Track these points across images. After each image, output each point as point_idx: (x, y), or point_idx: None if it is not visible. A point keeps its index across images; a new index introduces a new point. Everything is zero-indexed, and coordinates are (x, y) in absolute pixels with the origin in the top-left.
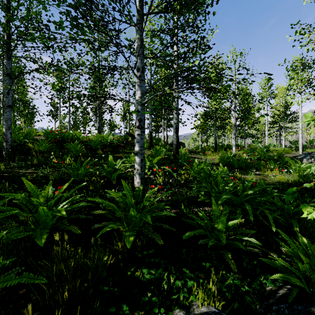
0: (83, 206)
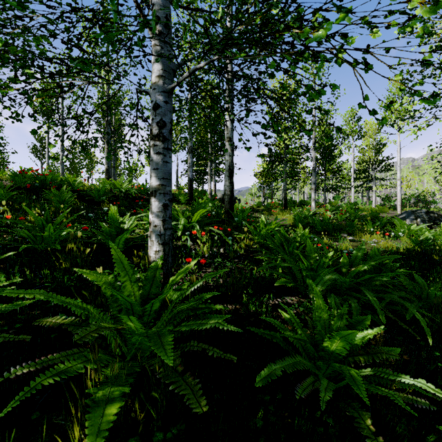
0: (27, 307)
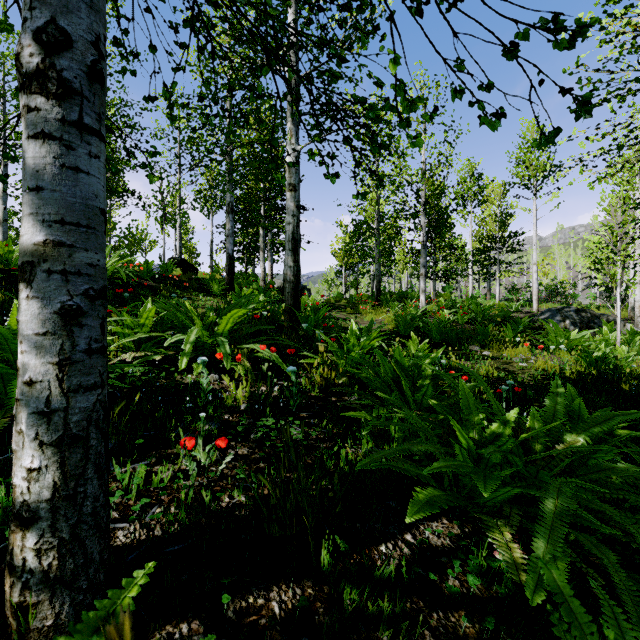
0: None
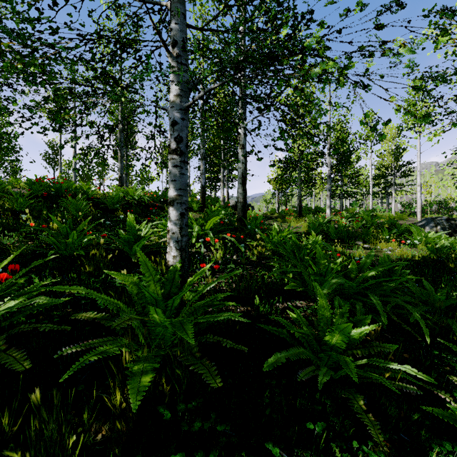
0: (61, 305)
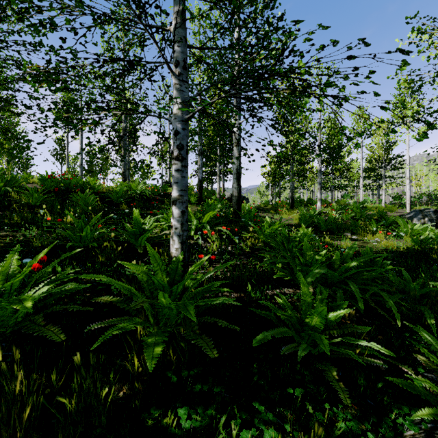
0: (82, 290)
